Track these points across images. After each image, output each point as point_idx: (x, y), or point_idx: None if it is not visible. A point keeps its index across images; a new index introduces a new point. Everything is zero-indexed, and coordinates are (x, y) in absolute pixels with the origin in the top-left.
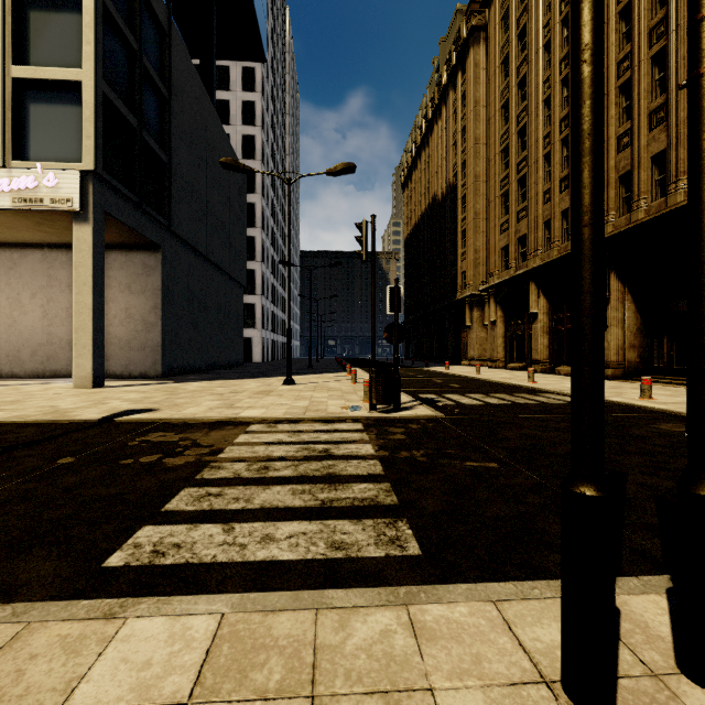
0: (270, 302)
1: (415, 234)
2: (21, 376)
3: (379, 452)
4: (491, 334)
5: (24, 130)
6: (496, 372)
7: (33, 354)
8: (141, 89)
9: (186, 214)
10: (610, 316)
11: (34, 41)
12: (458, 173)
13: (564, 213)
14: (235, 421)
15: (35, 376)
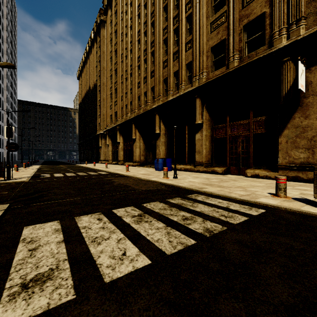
0: None
1: (83, 102)
2: None
3: None
4: (107, 150)
5: None
6: (104, 165)
7: None
8: None
9: None
10: (136, 144)
11: None
12: (97, 80)
13: (126, 105)
14: None
15: None
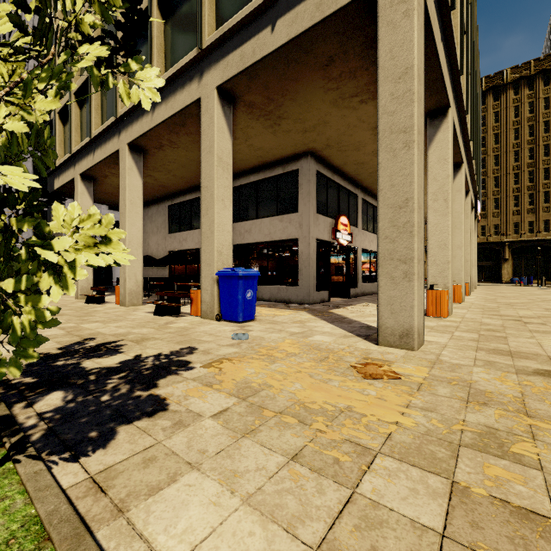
0: None
1: None
2: None
3: None
4: None
5: None
6: None
7: None
8: None
9: None
10: None
11: None
12: None
13: None
14: None
15: None
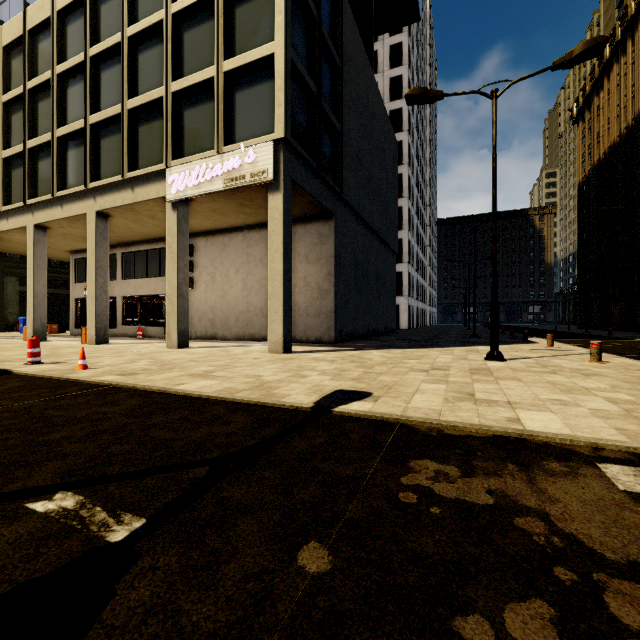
0: (414, 270)
1: (599, 172)
2: (229, 338)
3: None
4: None
5: (231, 118)
6: None
7: (237, 320)
8: (320, 56)
9: (353, 181)
10: None
11: (238, 34)
12: None
13: None
14: (533, 441)
15: (238, 338)
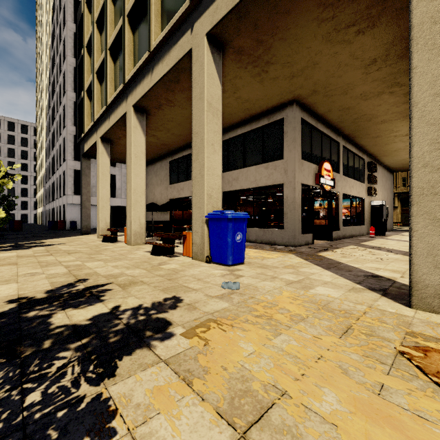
0: None
1: None
2: None
3: None
4: None
5: None
6: None
7: None
8: None
9: None
10: None
11: None
12: None
13: None
14: None
15: None
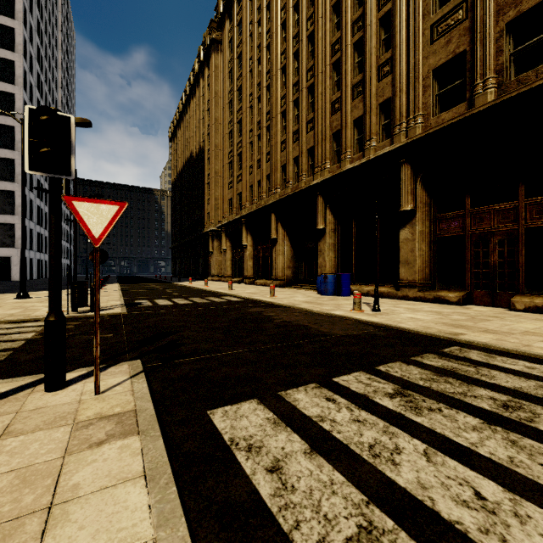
0: (35, 223)
1: (179, 179)
2: None
3: (35, 336)
4: (224, 258)
5: None
6: (221, 285)
7: None
8: None
9: None
10: (278, 249)
11: None
12: (205, 140)
13: (259, 182)
14: None
15: None
